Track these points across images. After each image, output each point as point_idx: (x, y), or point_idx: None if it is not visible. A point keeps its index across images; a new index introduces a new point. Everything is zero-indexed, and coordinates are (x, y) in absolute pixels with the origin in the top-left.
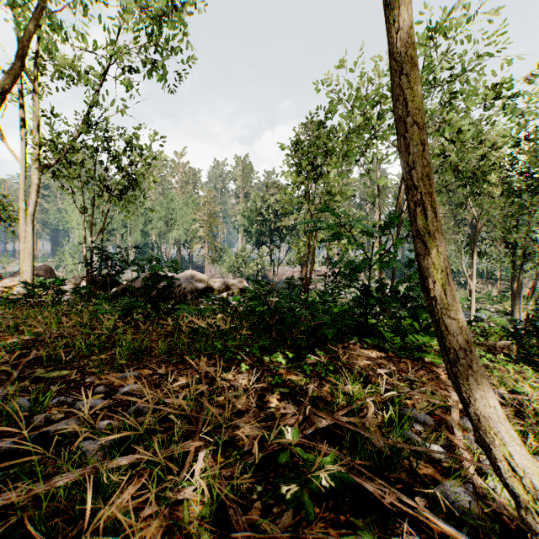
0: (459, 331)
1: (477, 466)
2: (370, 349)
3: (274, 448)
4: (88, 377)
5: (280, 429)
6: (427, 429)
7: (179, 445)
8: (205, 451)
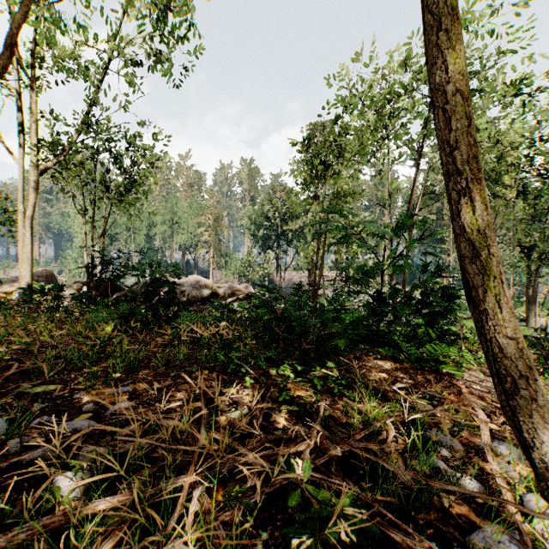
0: (520, 353)
1: (517, 501)
2: (384, 360)
3: (282, 482)
4: (78, 393)
5: (289, 462)
6: (454, 454)
7: (169, 484)
8: (201, 489)
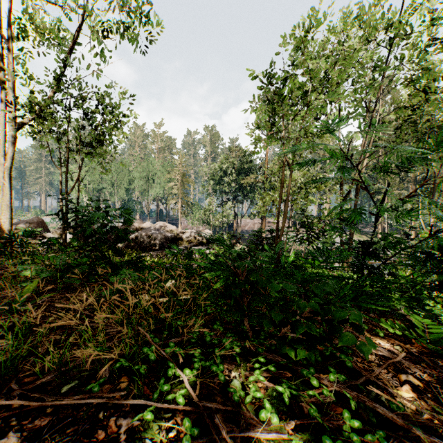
0: None
1: None
2: (387, 338)
3: None
4: None
5: None
6: None
7: None
8: None
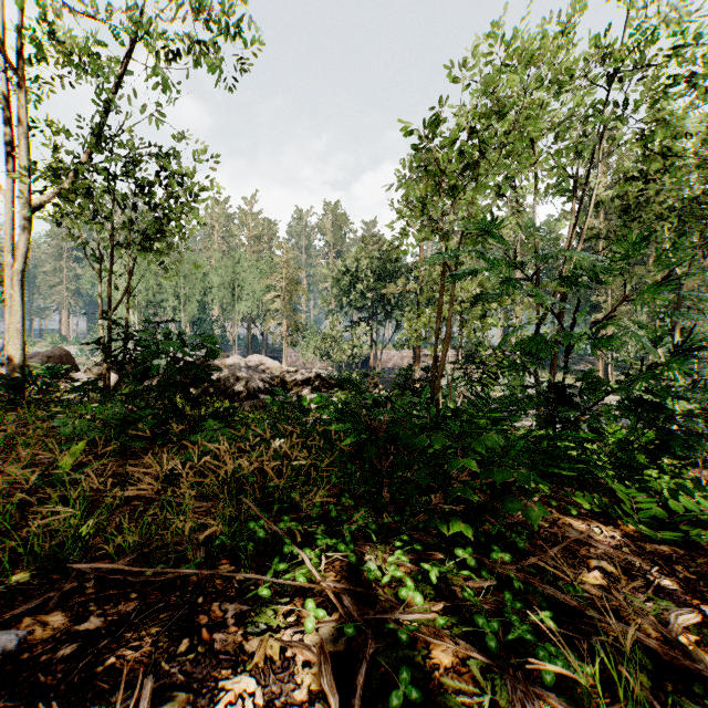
0: None
1: None
2: (582, 517)
3: None
4: None
5: None
6: None
7: None
8: None
